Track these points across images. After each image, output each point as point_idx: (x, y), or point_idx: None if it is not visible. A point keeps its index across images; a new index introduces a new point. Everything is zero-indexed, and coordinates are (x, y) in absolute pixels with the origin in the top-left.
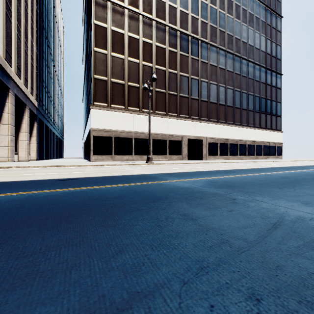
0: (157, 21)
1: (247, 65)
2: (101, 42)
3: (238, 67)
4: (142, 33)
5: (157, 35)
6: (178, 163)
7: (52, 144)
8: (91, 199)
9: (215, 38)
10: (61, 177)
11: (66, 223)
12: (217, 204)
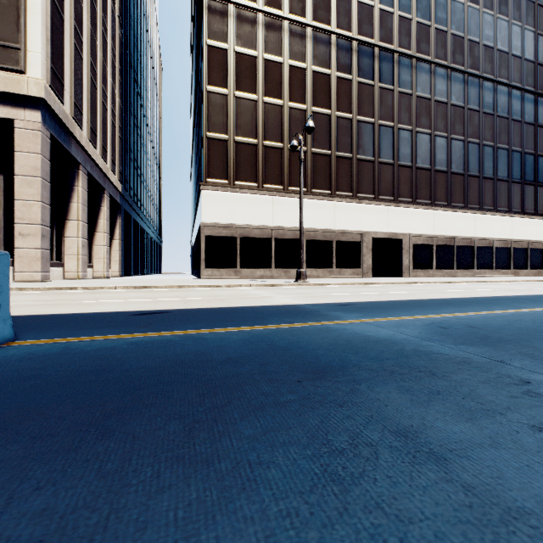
0: (315, 27)
1: (494, 90)
2: (218, 76)
3: (474, 97)
4: (287, 51)
5: (315, 51)
6: (356, 282)
7: (144, 252)
8: (178, 362)
9: (427, 44)
10: (141, 309)
11: (94, 440)
12: (486, 399)
